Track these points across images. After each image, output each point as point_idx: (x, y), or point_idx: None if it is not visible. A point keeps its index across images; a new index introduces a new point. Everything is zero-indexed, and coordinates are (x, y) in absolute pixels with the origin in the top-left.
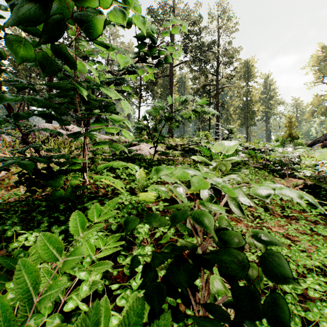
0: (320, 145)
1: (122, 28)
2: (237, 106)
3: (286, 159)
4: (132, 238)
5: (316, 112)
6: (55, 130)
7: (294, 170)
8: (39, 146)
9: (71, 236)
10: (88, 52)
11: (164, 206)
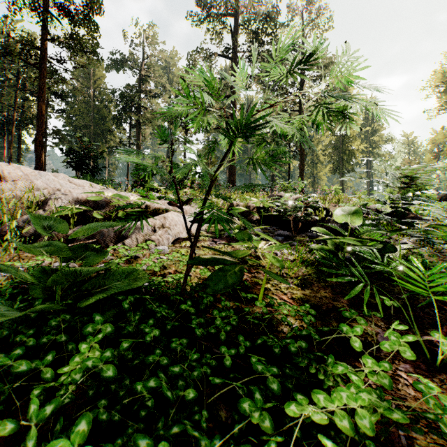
0: None
1: None
2: (328, 143)
3: None
4: None
5: (441, 152)
6: None
7: None
8: None
9: None
10: None
11: None
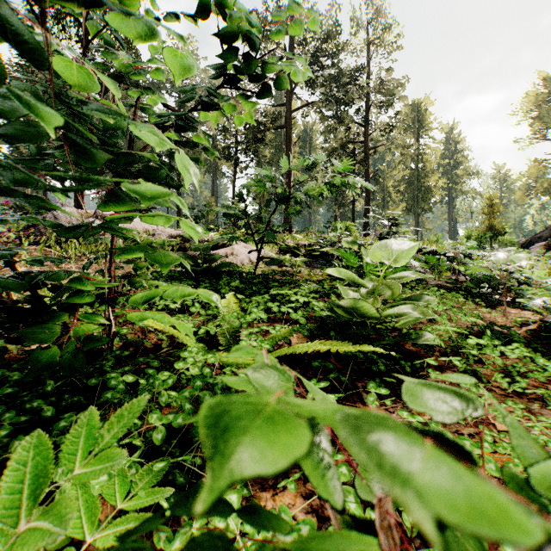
0: (542, 246)
1: (192, 20)
2: (401, 179)
3: (502, 273)
4: (199, 460)
5: (534, 188)
6: (49, 220)
7: (519, 295)
8: (11, 253)
9: (59, 461)
10: (123, 66)
11: None
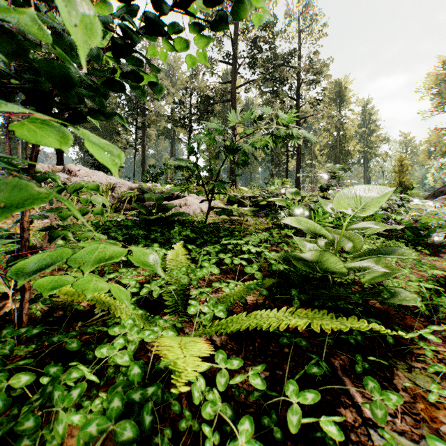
0: (444, 198)
1: None
2: (325, 144)
3: None
4: None
5: (434, 152)
6: None
7: None
8: None
9: None
10: None
11: (227, 343)
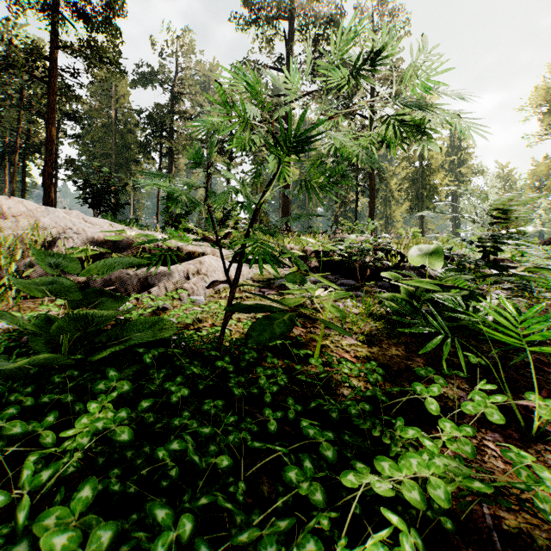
0: None
1: None
2: (405, 176)
3: None
4: None
5: (544, 187)
6: None
7: None
8: None
9: None
10: None
11: None
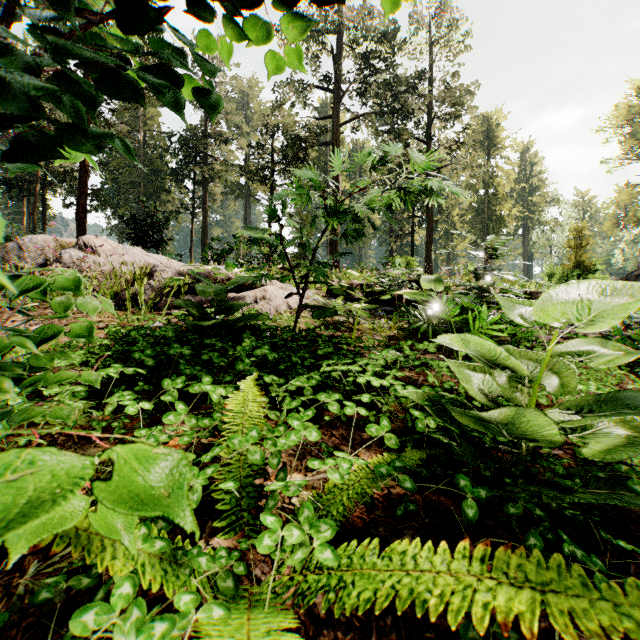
0: None
1: None
2: (468, 206)
3: None
4: None
5: (625, 218)
6: None
7: None
8: None
9: None
10: None
11: None
